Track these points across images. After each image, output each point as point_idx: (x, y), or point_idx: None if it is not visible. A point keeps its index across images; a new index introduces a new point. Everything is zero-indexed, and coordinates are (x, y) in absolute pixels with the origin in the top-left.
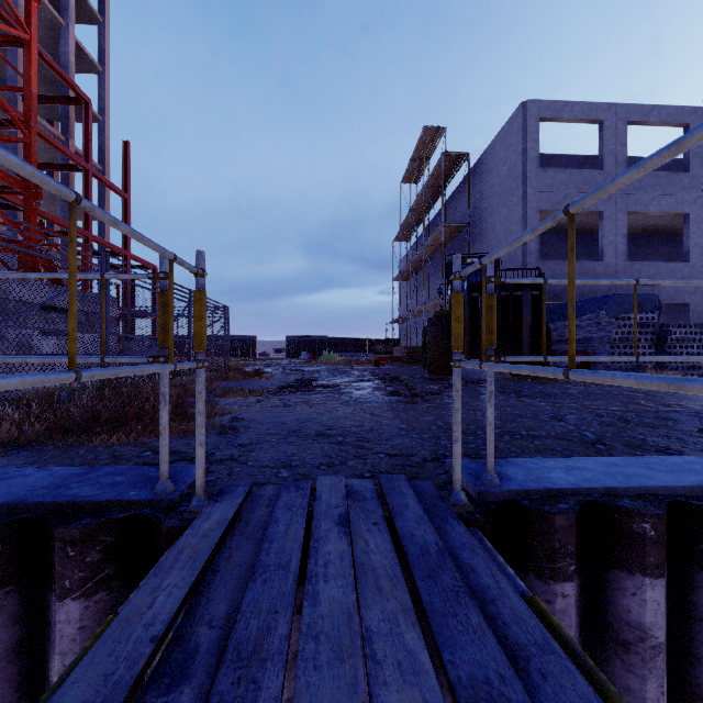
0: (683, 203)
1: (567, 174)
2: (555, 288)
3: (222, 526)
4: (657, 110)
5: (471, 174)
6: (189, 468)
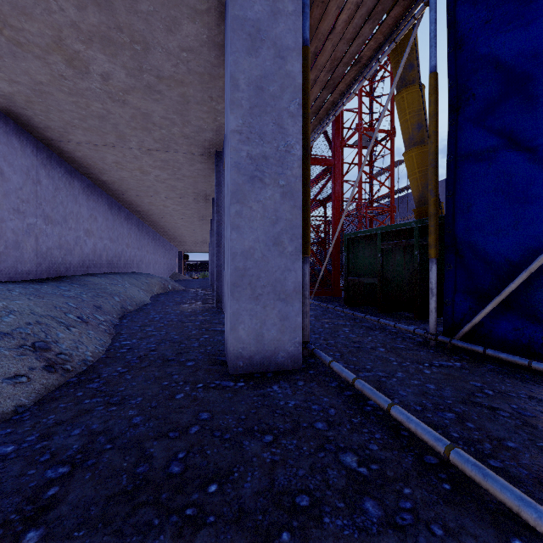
0: None
1: None
2: None
3: None
4: None
5: None
6: None
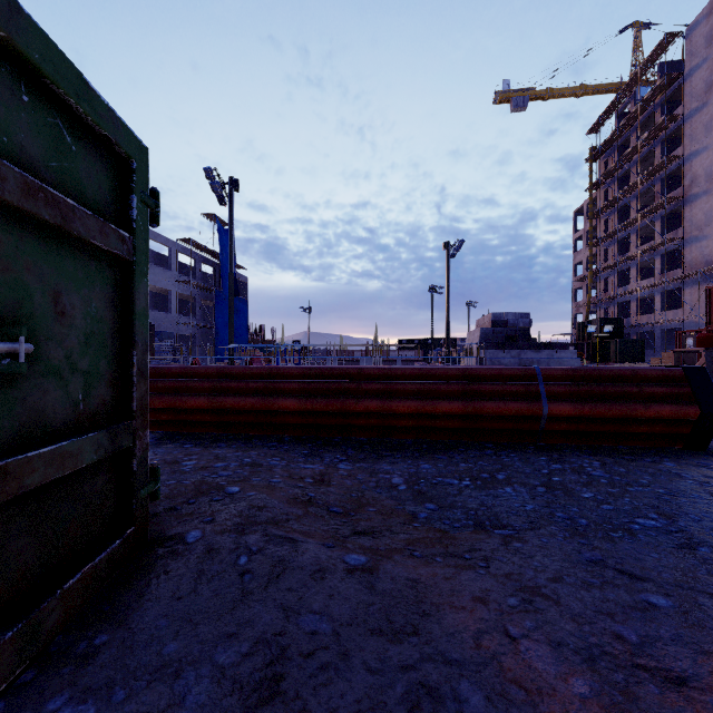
0: (170, 285)
1: None
2: None
3: None
4: (161, 237)
5: None
6: None
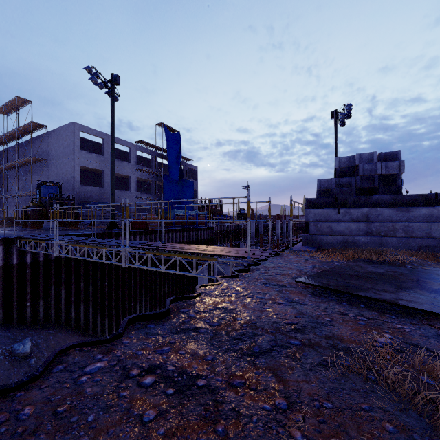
0: (129, 172)
1: (91, 154)
2: (86, 196)
3: (24, 236)
4: (121, 140)
5: (48, 134)
6: (1, 237)
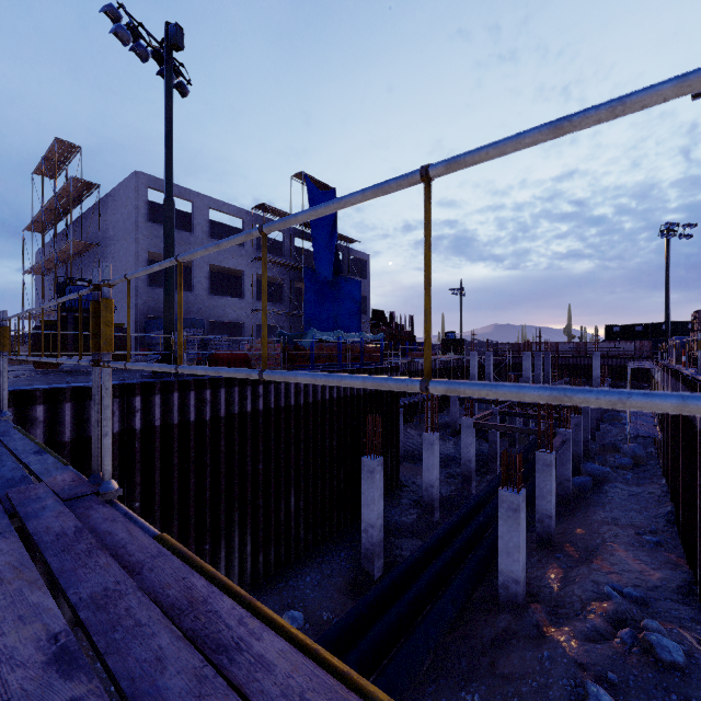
0: (242, 265)
1: None
2: (161, 307)
3: None
4: (227, 206)
5: (104, 201)
6: None
